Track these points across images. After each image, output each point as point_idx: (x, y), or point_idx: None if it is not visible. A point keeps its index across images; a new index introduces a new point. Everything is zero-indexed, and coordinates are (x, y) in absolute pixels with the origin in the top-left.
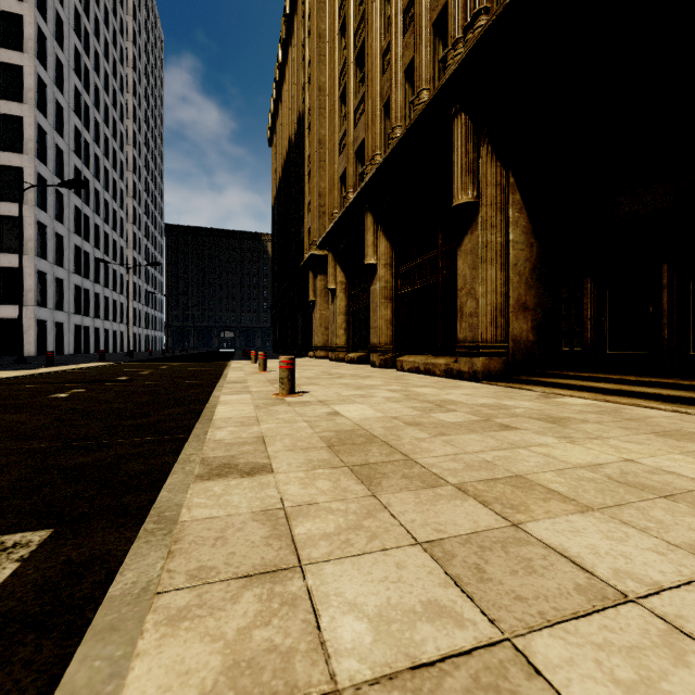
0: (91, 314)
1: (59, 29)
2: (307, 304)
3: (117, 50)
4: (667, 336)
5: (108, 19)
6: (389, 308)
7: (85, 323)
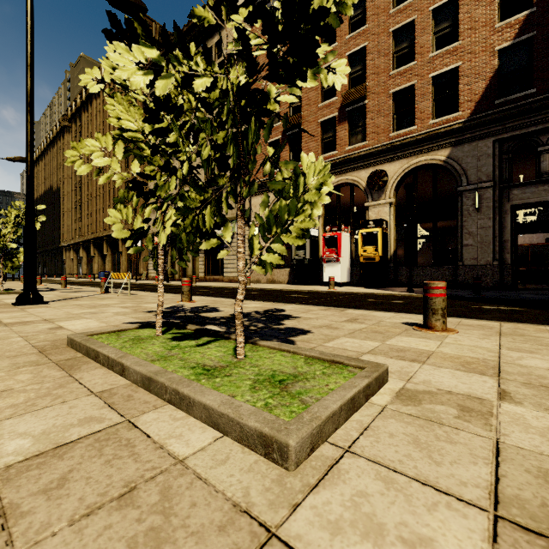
0: None
1: None
2: (62, 258)
3: None
4: None
5: None
6: (86, 266)
7: None
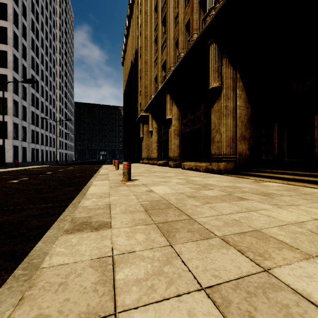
0: (39, 143)
1: (24, 11)
2: (139, 138)
3: (52, 21)
4: (317, 151)
5: (47, 6)
6: (178, 139)
7: (36, 147)
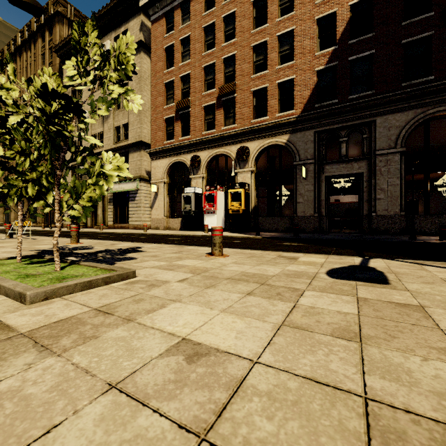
0: None
1: None
2: None
3: None
4: None
5: None
6: (3, 215)
7: None
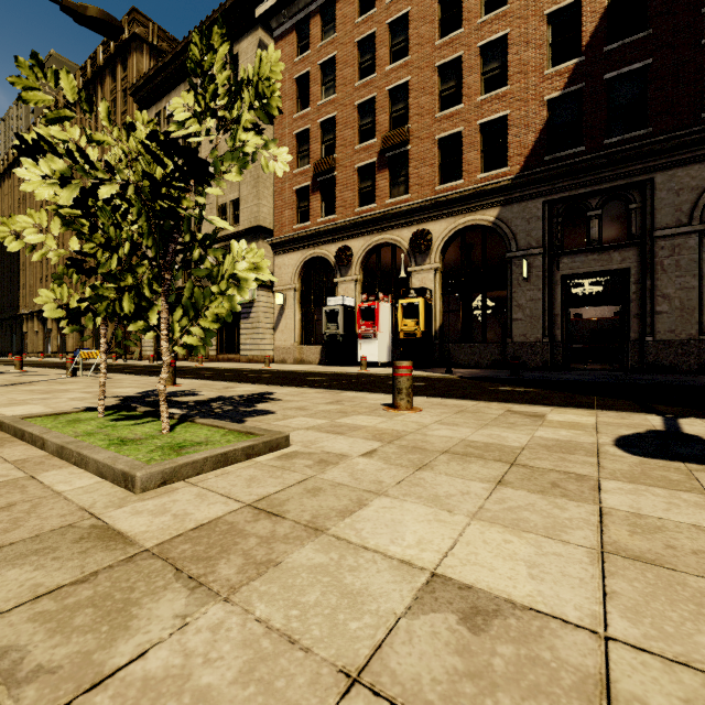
0: None
1: None
2: (22, 330)
3: None
4: None
5: None
6: (57, 342)
7: None
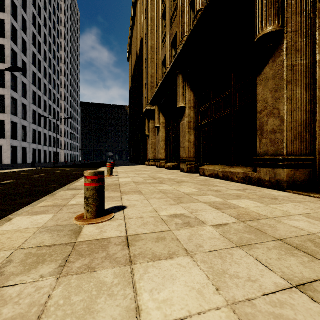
0: (42, 143)
1: (24, 3)
2: (145, 137)
3: (56, 17)
4: None
5: (51, 1)
6: (193, 135)
7: (38, 148)
